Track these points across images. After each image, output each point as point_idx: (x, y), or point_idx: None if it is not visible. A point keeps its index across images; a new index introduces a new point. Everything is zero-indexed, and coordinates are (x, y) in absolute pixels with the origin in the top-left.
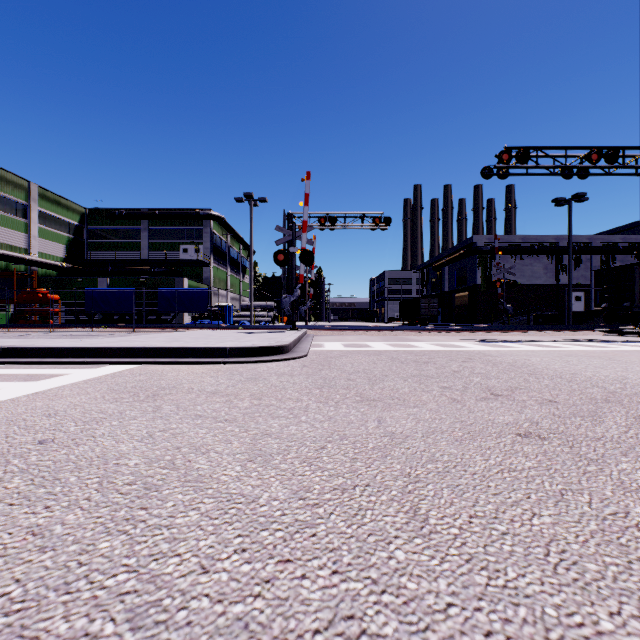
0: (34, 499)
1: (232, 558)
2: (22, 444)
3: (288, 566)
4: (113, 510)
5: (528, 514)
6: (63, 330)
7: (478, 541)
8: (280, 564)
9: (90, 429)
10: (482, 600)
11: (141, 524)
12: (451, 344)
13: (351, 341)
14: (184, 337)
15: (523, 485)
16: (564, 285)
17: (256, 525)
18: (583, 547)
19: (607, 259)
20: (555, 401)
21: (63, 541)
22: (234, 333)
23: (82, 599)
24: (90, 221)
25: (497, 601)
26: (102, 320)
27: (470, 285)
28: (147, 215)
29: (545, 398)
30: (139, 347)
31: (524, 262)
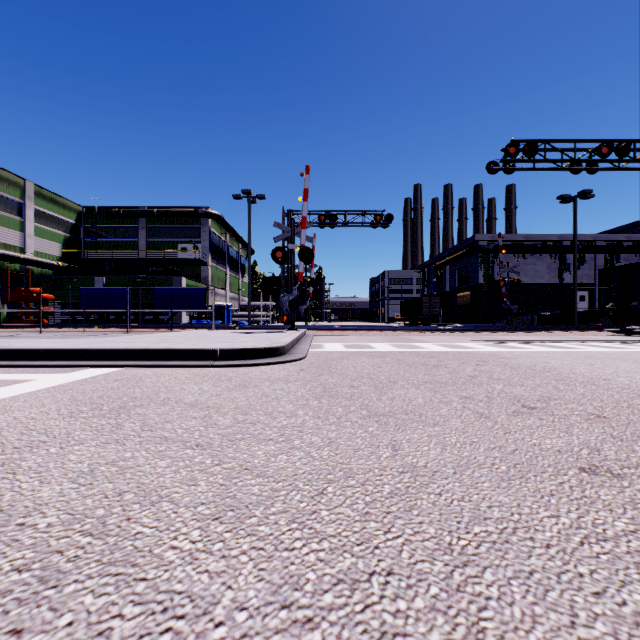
0: None
1: None
2: None
3: None
4: None
5: None
6: (54, 330)
7: None
8: None
9: (16, 460)
10: None
11: None
12: (458, 345)
13: (352, 342)
14: (175, 337)
15: (633, 572)
16: (567, 284)
17: None
18: None
19: (611, 258)
20: (604, 416)
21: None
22: (230, 333)
23: None
24: (87, 220)
25: None
26: (98, 320)
27: (472, 284)
28: (145, 213)
29: (590, 412)
30: (120, 349)
31: (527, 261)
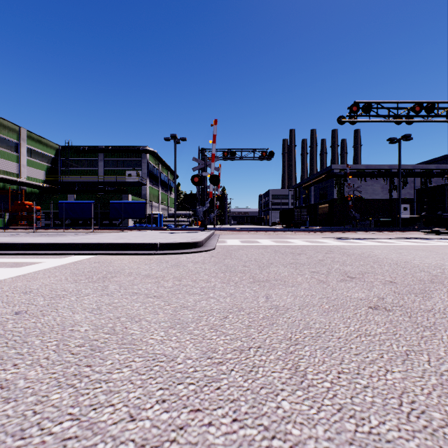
0: (6, 358)
1: (154, 408)
2: (3, 314)
3: (198, 415)
4: (65, 367)
5: (383, 370)
6: (43, 231)
7: (346, 393)
8: (192, 413)
9: (54, 303)
10: (352, 445)
11: (85, 379)
12: (316, 241)
13: (246, 238)
14: (127, 236)
15: (377, 347)
16: (395, 199)
17: (174, 380)
18: (428, 398)
19: (425, 181)
20: (394, 282)
21: (24, 393)
22: (163, 233)
23: (33, 444)
24: (62, 154)
25: (364, 446)
26: (71, 224)
27: (329, 199)
28: (102, 150)
29: (387, 280)
30: (95, 243)
31: (367, 183)
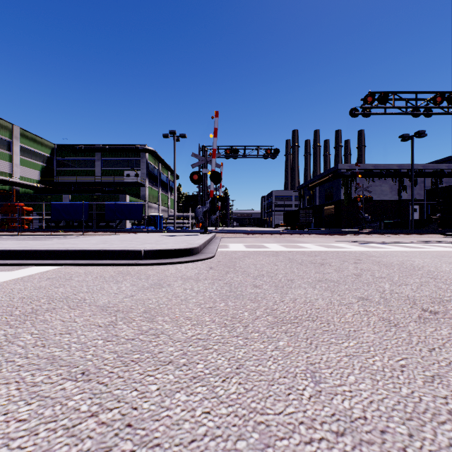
0: None
1: None
2: None
3: None
4: None
5: None
6: (29, 233)
7: None
8: None
9: None
10: None
11: None
12: (332, 245)
13: (250, 242)
14: (114, 239)
15: None
16: (404, 200)
17: None
18: None
19: (436, 181)
20: None
21: None
22: (158, 236)
23: None
24: (58, 154)
25: None
26: (65, 226)
27: (335, 200)
28: (100, 149)
29: None
30: (62, 250)
31: (375, 183)
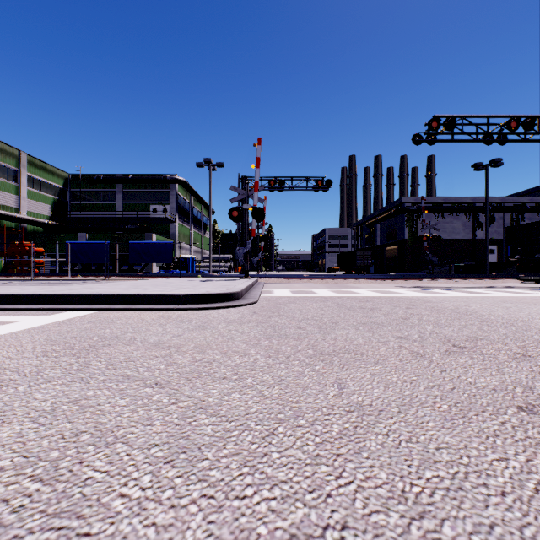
0: None
1: None
2: None
3: None
4: None
5: None
6: (43, 278)
7: None
8: None
9: None
10: None
11: None
12: (389, 291)
13: (298, 288)
14: (145, 284)
15: None
16: (480, 240)
17: None
18: None
19: (517, 217)
20: (529, 355)
21: None
22: (193, 281)
23: None
24: (72, 185)
25: None
26: (82, 270)
27: (399, 240)
28: (121, 179)
29: (515, 351)
30: (96, 294)
31: (445, 220)
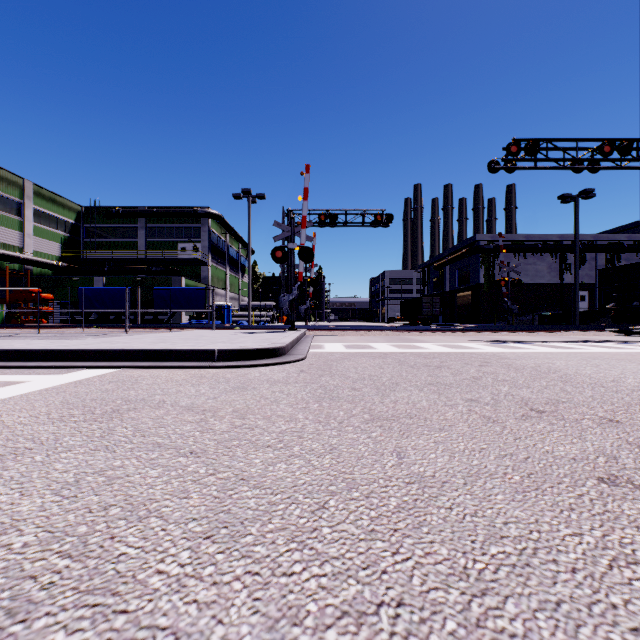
0: None
1: None
2: None
3: None
4: None
5: None
6: (52, 330)
7: None
8: None
9: None
10: None
11: None
12: (460, 345)
13: (353, 342)
14: (174, 338)
15: None
16: (568, 284)
17: None
18: None
19: (612, 258)
20: (617, 421)
21: None
22: (229, 333)
23: None
24: (86, 219)
25: None
26: (97, 320)
27: (472, 284)
28: (144, 213)
29: (601, 416)
30: (117, 349)
31: (527, 261)
